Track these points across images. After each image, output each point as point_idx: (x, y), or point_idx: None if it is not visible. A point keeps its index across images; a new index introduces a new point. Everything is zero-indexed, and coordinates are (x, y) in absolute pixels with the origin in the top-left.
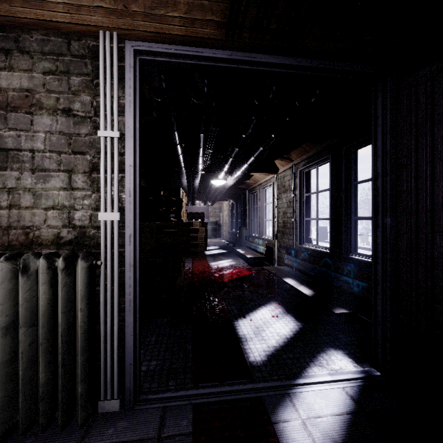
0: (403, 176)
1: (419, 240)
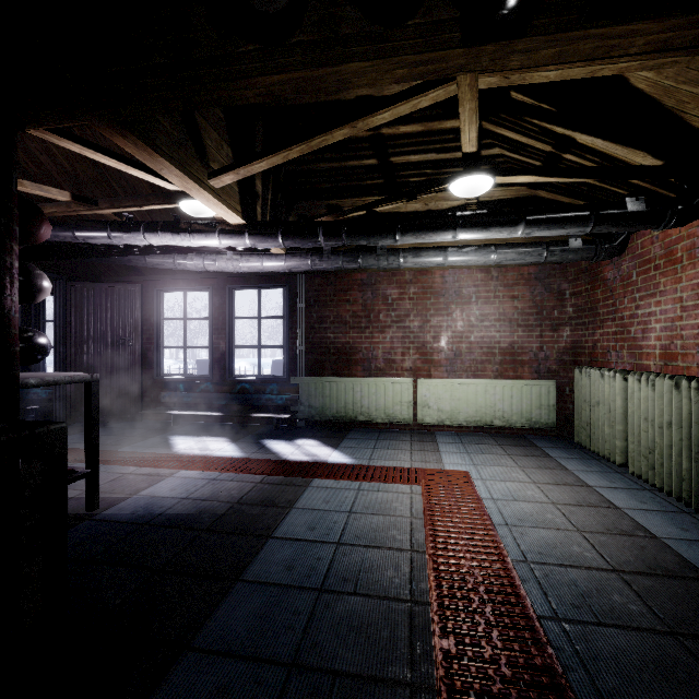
0: (70, 328)
1: (77, 358)
